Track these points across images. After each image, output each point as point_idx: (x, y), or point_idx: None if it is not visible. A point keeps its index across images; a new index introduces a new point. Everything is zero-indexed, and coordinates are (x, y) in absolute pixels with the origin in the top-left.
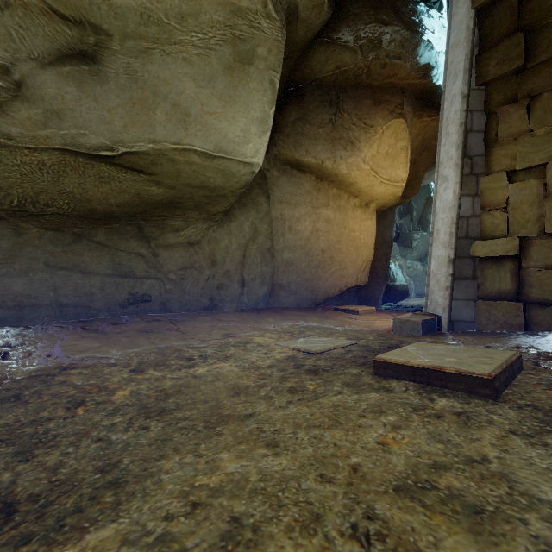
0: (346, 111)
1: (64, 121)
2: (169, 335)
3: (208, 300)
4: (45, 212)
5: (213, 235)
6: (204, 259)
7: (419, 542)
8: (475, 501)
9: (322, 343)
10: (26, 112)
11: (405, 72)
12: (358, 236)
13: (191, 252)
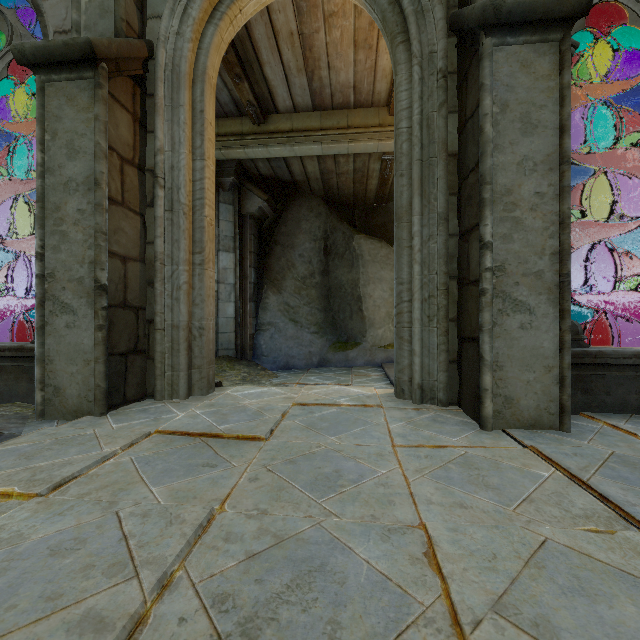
0: None
1: None
2: None
3: None
4: None
5: None
6: None
7: None
8: None
9: None
10: None
11: None
12: None
13: None
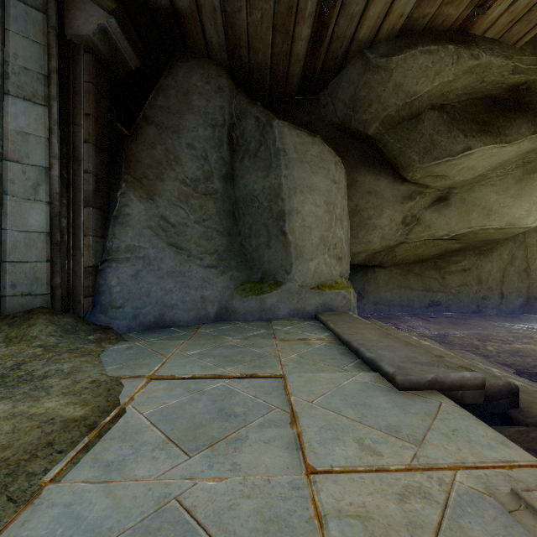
0: None
1: (430, 228)
2: (470, 327)
3: (475, 306)
4: (403, 263)
5: (479, 263)
6: (473, 279)
7: None
8: None
9: None
10: (418, 229)
11: None
12: None
13: (464, 275)
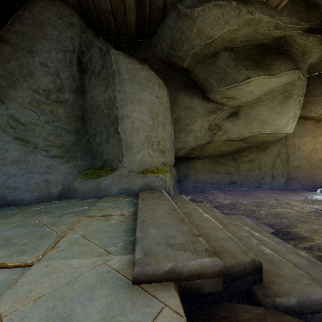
0: None
1: (227, 133)
2: (253, 197)
3: (257, 183)
4: (212, 156)
5: (259, 156)
6: (256, 166)
7: None
8: None
9: None
10: (219, 133)
11: None
12: None
13: (250, 164)
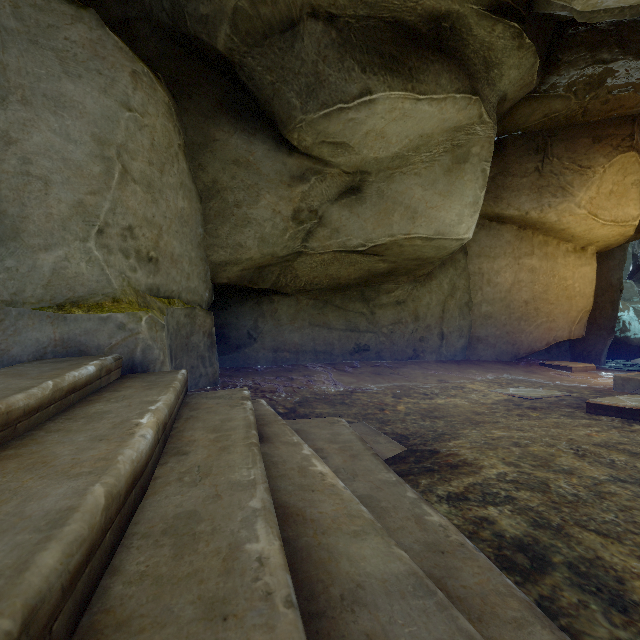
0: (555, 156)
1: (340, 233)
2: (396, 378)
3: (412, 351)
4: (314, 289)
5: (416, 294)
6: (409, 315)
7: (601, 453)
8: (637, 452)
9: (534, 392)
10: (322, 233)
11: (636, 101)
12: (571, 285)
13: (398, 309)
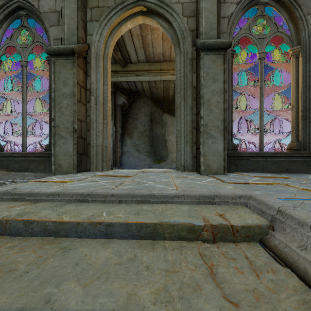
0: None
1: None
2: None
3: None
4: None
5: None
6: None
7: None
8: None
9: None
10: None
11: None
12: None
13: None
